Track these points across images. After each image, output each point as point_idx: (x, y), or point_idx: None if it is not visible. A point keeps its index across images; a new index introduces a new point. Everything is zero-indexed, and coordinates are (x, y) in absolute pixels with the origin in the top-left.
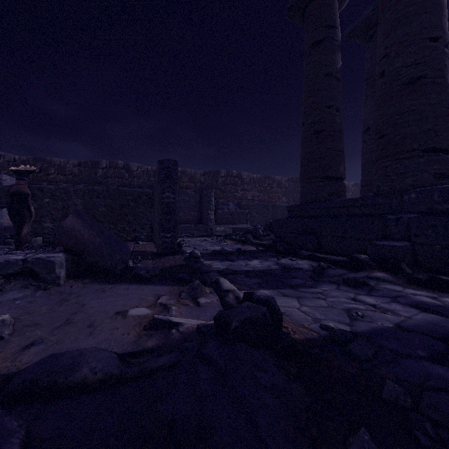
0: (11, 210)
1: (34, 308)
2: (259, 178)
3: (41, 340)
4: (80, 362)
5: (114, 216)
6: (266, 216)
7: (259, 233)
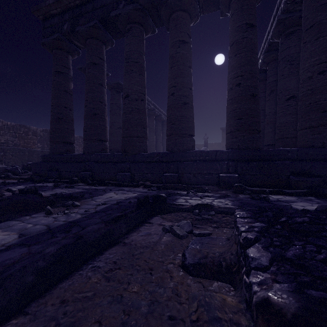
0: None
1: None
2: (14, 126)
3: None
4: None
5: None
6: (22, 158)
7: (19, 171)
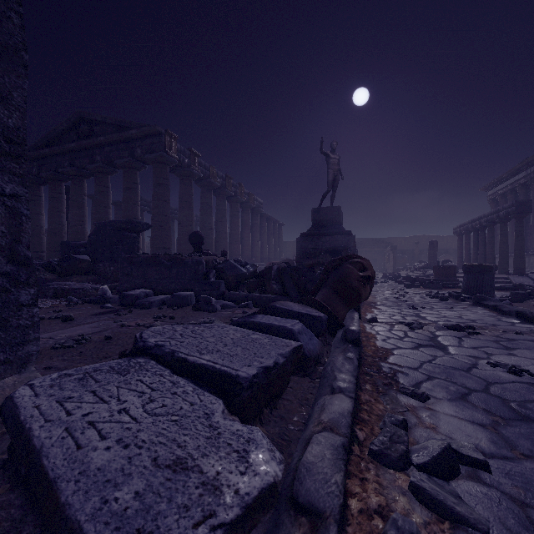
0: None
1: None
2: None
3: None
4: None
5: None
6: None
7: None
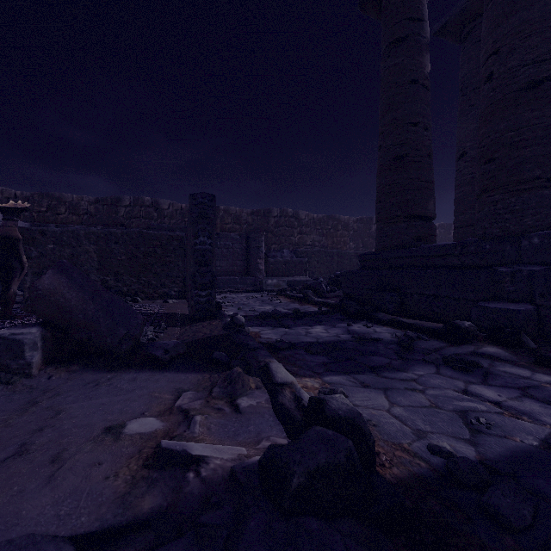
0: None
1: None
2: (321, 218)
3: None
4: None
5: (136, 267)
6: (329, 266)
7: (322, 288)
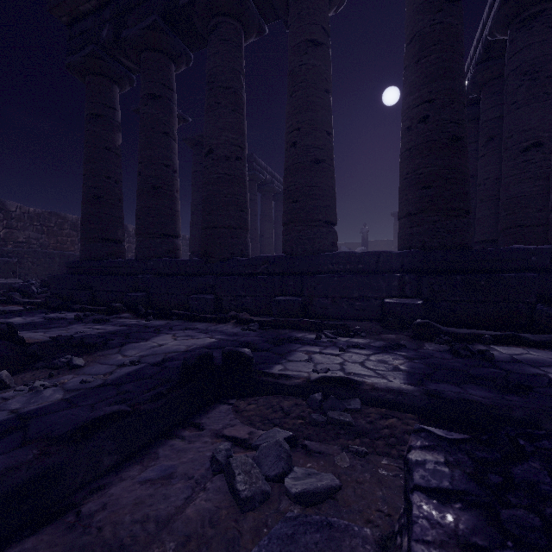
0: None
1: None
2: (41, 214)
3: None
4: None
5: None
6: (49, 267)
7: (32, 290)
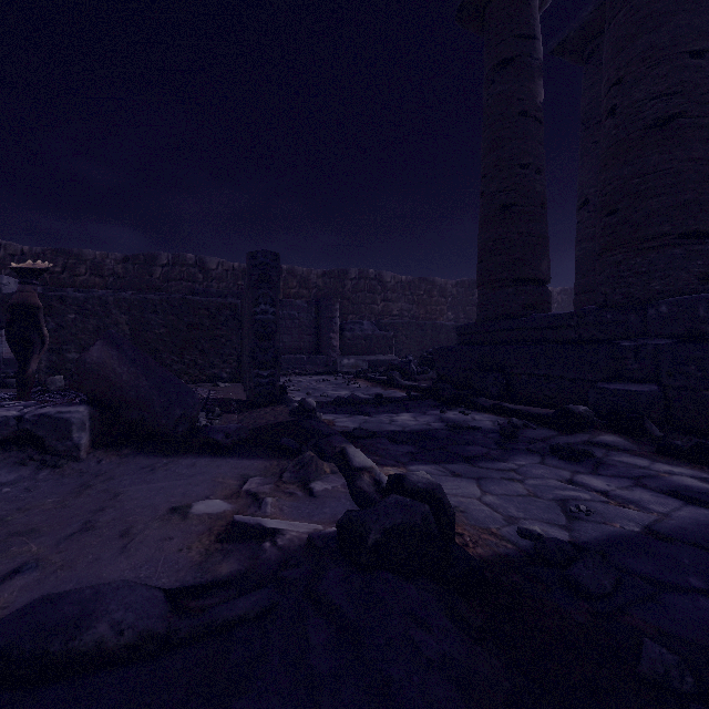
0: (11, 332)
1: (33, 500)
2: (411, 281)
3: (36, 562)
4: (94, 611)
5: (178, 342)
6: (421, 342)
7: (412, 369)
